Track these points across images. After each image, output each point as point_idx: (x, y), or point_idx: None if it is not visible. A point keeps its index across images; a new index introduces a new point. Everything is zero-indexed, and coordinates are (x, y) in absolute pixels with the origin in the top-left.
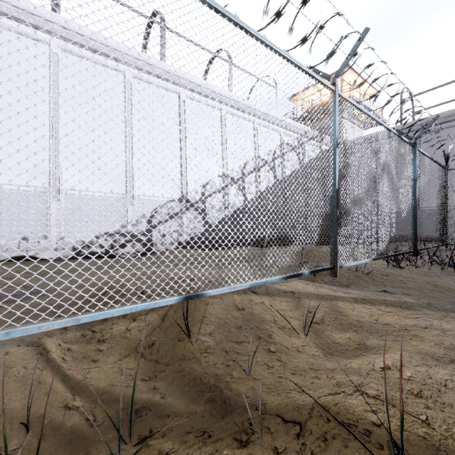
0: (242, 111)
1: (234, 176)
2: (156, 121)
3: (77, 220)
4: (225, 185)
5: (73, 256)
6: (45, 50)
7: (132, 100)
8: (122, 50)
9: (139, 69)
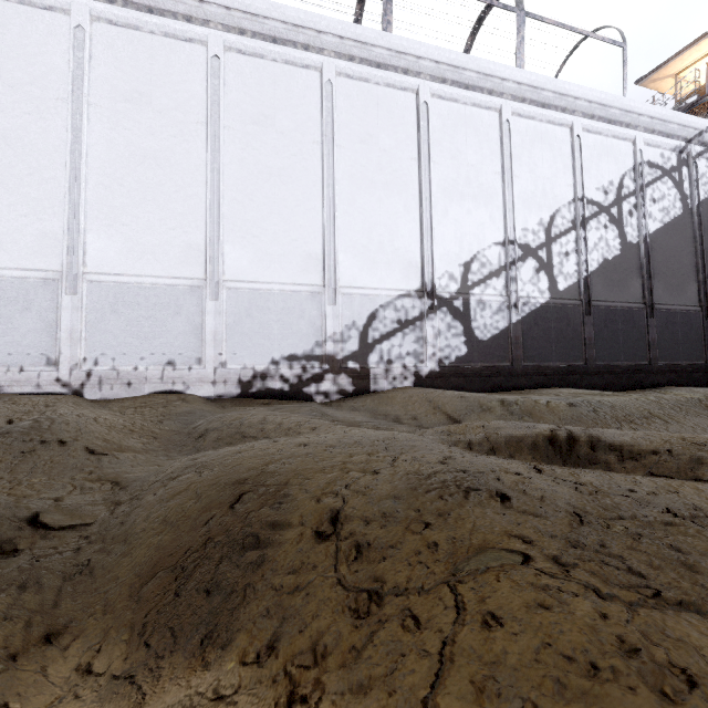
0: (546, 107)
1: (528, 242)
2: (374, 149)
3: (245, 333)
4: (510, 260)
5: (239, 394)
6: (202, 55)
7: (334, 115)
8: (317, 26)
9: (346, 57)
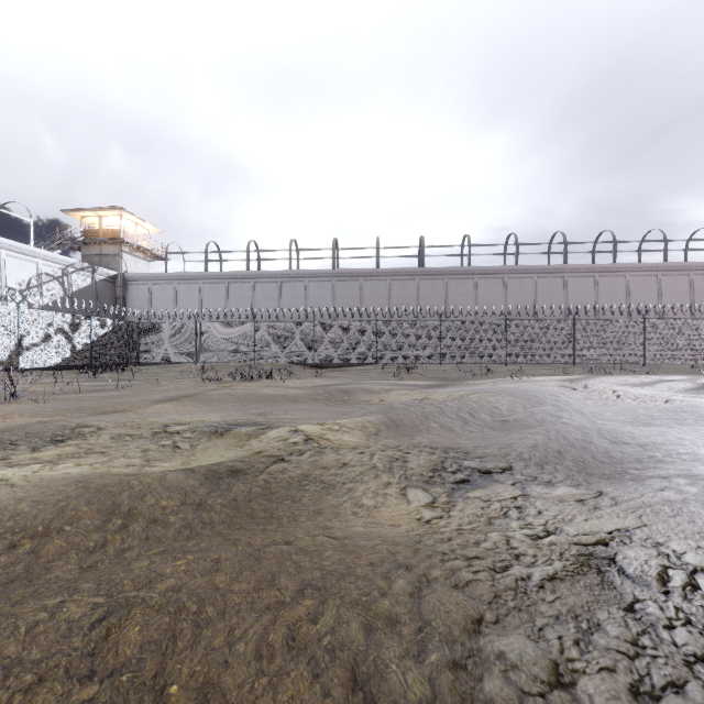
0: None
1: None
2: None
3: None
4: None
5: None
6: None
7: None
8: None
9: None
